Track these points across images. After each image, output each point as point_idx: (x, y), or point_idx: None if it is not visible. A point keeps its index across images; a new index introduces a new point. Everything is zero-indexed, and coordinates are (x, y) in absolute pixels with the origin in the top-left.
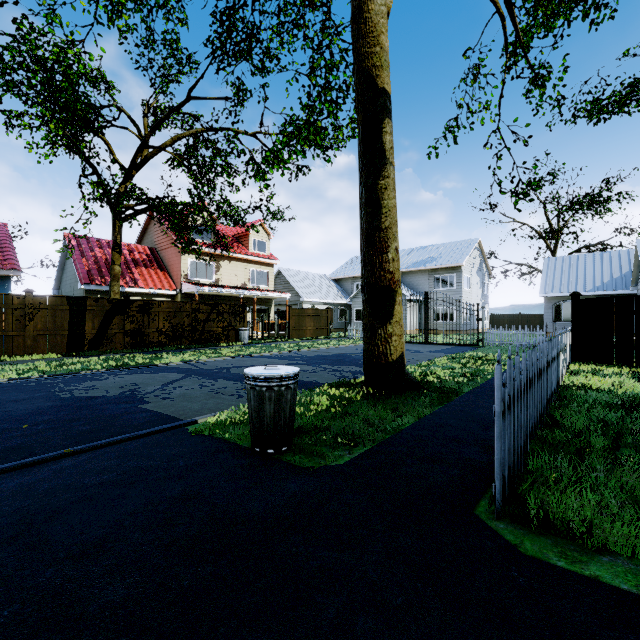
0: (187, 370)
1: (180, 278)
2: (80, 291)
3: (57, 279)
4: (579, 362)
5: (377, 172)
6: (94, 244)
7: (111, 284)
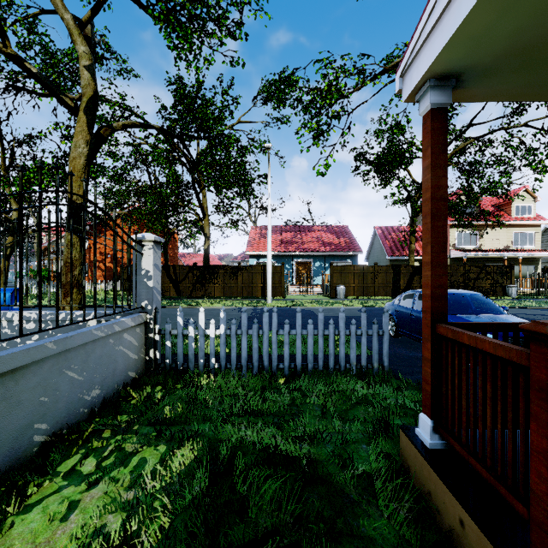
0: None
1: (449, 247)
2: (385, 260)
3: (367, 253)
4: None
5: None
6: (390, 230)
7: (409, 256)
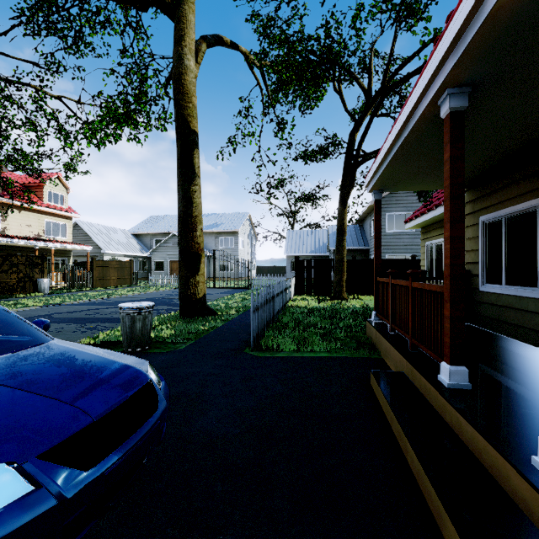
0: (1, 320)
1: None
2: None
3: None
4: (298, 295)
5: (190, 181)
6: None
7: None
